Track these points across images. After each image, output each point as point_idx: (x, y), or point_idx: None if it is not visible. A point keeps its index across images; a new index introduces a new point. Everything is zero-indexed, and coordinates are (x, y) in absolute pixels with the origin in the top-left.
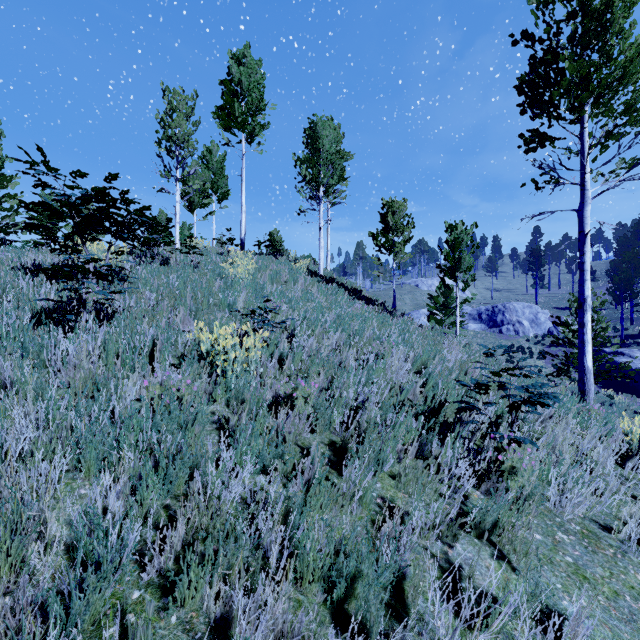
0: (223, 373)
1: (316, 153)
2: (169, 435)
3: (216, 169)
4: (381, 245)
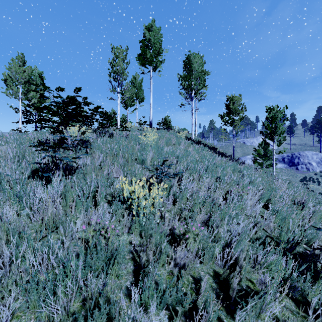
0: (137, 214)
1: (190, 72)
2: (94, 278)
3: (138, 87)
4: (226, 121)
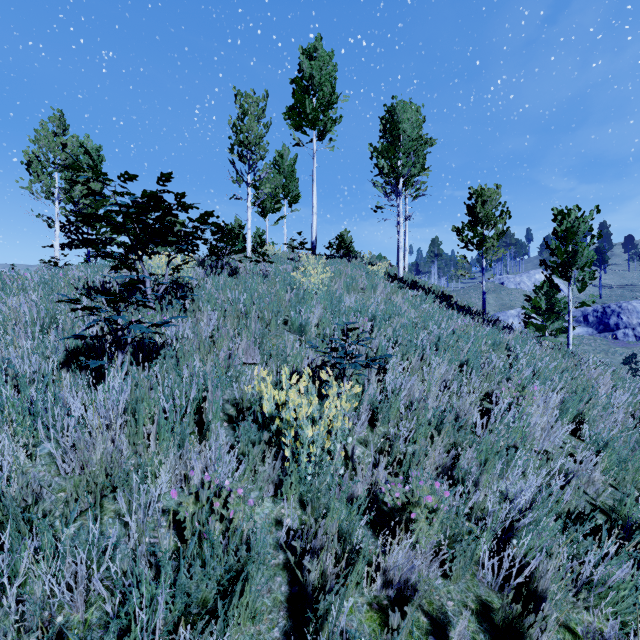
0: (294, 454)
1: (395, 140)
2: (195, 635)
3: (287, 173)
4: (468, 241)
